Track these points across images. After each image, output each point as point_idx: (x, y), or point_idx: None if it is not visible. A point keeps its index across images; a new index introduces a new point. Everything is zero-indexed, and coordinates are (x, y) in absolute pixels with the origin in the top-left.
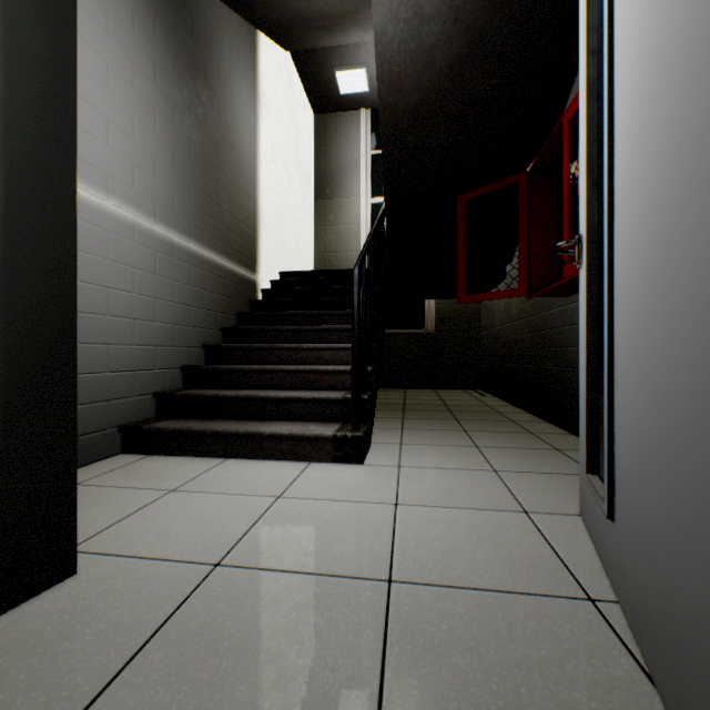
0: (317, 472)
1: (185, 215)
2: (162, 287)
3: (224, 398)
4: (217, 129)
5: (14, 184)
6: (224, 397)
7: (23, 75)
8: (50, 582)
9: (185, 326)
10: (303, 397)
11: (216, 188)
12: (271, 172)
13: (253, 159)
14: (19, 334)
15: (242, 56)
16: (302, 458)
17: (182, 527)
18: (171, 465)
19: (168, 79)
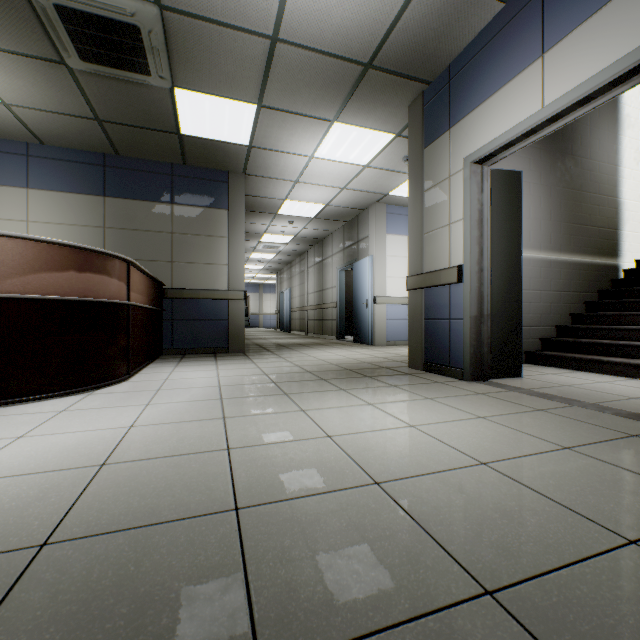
0: (634, 381)
1: (557, 242)
2: (543, 285)
3: (580, 343)
4: (580, 178)
5: (509, 279)
6: (580, 342)
7: (511, 252)
8: (516, 377)
9: (557, 303)
10: (635, 344)
11: (579, 215)
12: (635, 173)
13: (613, 176)
14: (510, 314)
15: (602, 111)
16: (628, 376)
17: (553, 379)
18: (549, 369)
19: (546, 175)
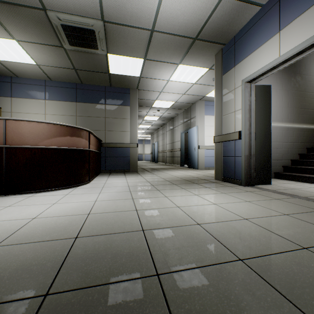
0: None
1: (291, 118)
2: (284, 139)
3: (303, 168)
4: (304, 85)
5: (264, 137)
6: (303, 168)
7: (265, 124)
8: (268, 184)
9: (291, 148)
10: None
11: (303, 104)
12: None
13: None
14: (265, 154)
15: None
16: None
17: (287, 186)
18: (286, 181)
19: (286, 85)
